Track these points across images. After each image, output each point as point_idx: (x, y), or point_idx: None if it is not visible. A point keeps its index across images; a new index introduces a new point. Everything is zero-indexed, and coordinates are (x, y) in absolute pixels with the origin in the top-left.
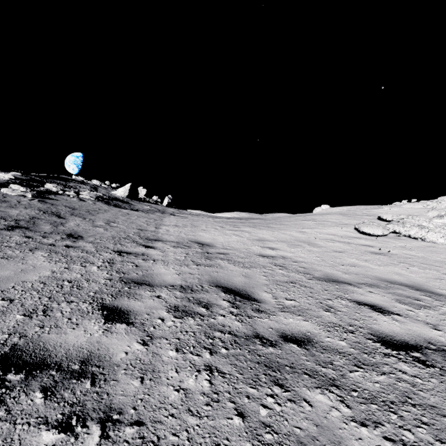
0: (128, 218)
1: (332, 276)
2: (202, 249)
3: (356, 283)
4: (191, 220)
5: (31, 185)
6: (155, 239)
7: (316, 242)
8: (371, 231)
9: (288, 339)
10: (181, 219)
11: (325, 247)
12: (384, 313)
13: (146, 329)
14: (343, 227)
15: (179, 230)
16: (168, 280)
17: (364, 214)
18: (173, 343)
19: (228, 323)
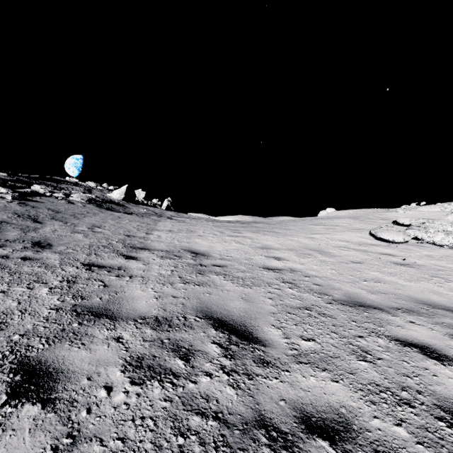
0: (118, 222)
1: (355, 297)
2: (195, 260)
3: (389, 309)
4: (189, 224)
5: (15, 186)
6: (141, 247)
7: (329, 251)
8: (391, 237)
9: (312, 425)
10: (177, 224)
11: (339, 256)
12: (442, 360)
13: (73, 415)
14: (357, 232)
15: (172, 236)
16: (141, 308)
17: (376, 218)
18: (110, 452)
19: (216, 390)
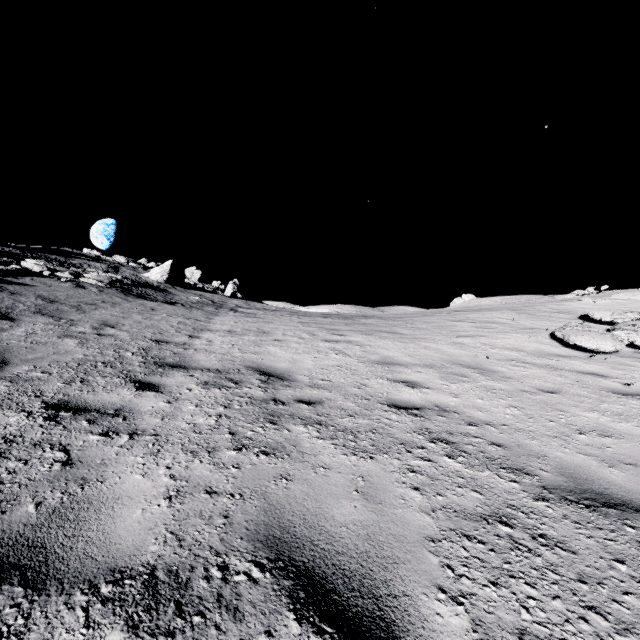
0: (148, 317)
1: (584, 477)
2: (265, 390)
3: None
4: (261, 320)
5: None
6: (173, 363)
7: (494, 368)
8: (593, 343)
9: None
10: (244, 319)
11: (515, 378)
12: None
13: None
14: (529, 334)
15: (232, 341)
16: (123, 537)
17: (552, 311)
18: None
19: None
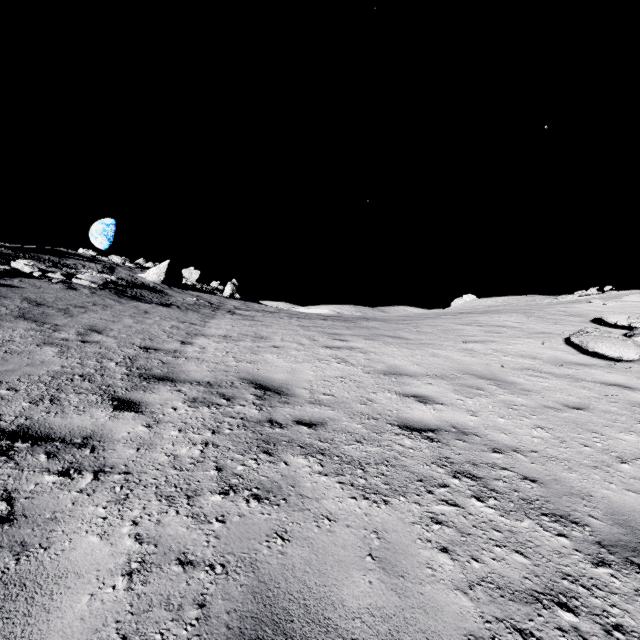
0: (139, 321)
1: None
2: (260, 409)
3: None
4: (259, 324)
5: None
6: (160, 375)
7: (510, 379)
8: (615, 351)
9: None
10: (241, 322)
11: (535, 391)
12: None
13: None
14: (542, 340)
15: (227, 347)
16: None
17: (562, 314)
18: None
19: None
